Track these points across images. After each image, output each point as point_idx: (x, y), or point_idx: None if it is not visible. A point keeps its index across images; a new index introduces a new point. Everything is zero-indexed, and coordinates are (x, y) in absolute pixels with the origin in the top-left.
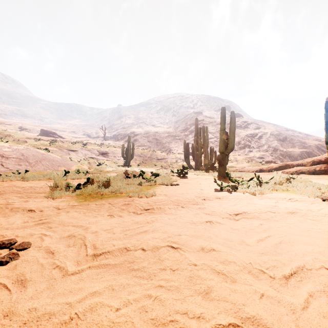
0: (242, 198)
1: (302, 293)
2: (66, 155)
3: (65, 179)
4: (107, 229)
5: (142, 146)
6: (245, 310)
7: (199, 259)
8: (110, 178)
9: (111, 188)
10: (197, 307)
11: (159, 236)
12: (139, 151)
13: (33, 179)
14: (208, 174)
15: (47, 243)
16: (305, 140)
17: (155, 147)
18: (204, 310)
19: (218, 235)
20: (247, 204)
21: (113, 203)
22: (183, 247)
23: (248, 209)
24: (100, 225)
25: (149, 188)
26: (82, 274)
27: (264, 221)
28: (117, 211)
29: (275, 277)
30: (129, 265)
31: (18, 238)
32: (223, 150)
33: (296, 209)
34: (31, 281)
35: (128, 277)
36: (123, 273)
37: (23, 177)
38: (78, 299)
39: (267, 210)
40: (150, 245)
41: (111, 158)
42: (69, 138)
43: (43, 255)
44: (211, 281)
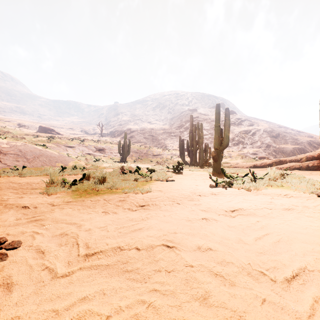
0: (237, 194)
1: (307, 299)
2: (63, 151)
3: (62, 174)
4: (101, 227)
5: (138, 142)
6: (247, 318)
7: (195, 259)
8: (106, 174)
9: (107, 184)
10: (194, 316)
11: (154, 234)
12: (135, 147)
13: (30, 174)
14: (203, 170)
15: (39, 241)
16: (297, 136)
17: (150, 144)
18: (202, 319)
19: (215, 233)
20: (243, 200)
21: (108, 199)
22: (179, 246)
23: (244, 206)
24: (94, 222)
25: (145, 184)
26: (72, 277)
27: (260, 217)
28: (111, 208)
29: (276, 280)
30: (122, 266)
31: (8, 236)
32: (217, 146)
33: (293, 205)
34: (18, 284)
35: (121, 280)
36: (116, 275)
37: (21, 173)
38: (66, 306)
39: (263, 206)
40: (144, 244)
41: (108, 154)
42: (67, 134)
43: (33, 255)
44: (209, 284)
